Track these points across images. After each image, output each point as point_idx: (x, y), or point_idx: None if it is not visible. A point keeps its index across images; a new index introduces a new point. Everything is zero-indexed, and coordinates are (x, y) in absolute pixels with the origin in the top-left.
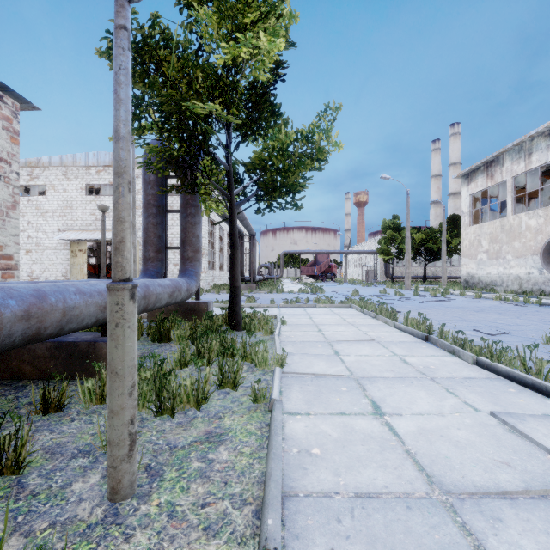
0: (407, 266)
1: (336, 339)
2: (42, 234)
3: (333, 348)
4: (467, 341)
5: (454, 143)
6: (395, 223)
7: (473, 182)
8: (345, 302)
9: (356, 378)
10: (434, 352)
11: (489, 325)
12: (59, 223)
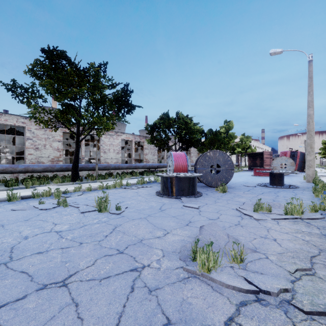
0: None
1: None
2: None
3: None
4: None
5: None
6: None
7: None
8: None
9: None
10: None
11: None
12: None
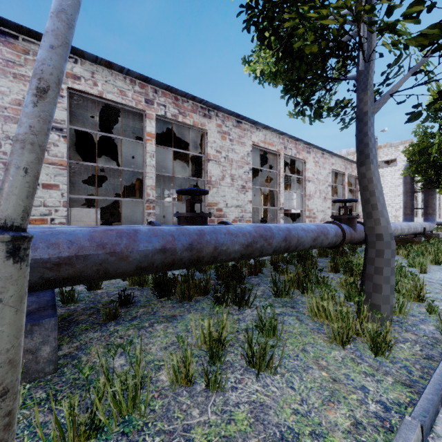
0: None
1: None
2: None
3: None
4: None
5: None
6: None
7: None
8: None
9: None
10: None
11: None
12: None
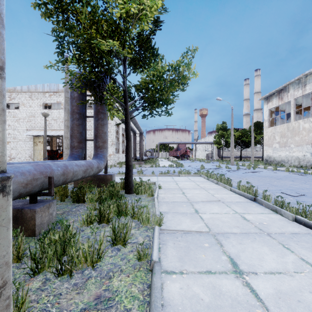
0: (232, 151)
1: (195, 200)
2: (17, 132)
3: (193, 207)
4: (285, 203)
5: (257, 81)
6: (224, 126)
7: (270, 102)
8: (197, 173)
9: (213, 234)
10: (262, 210)
11: (289, 189)
12: (27, 125)
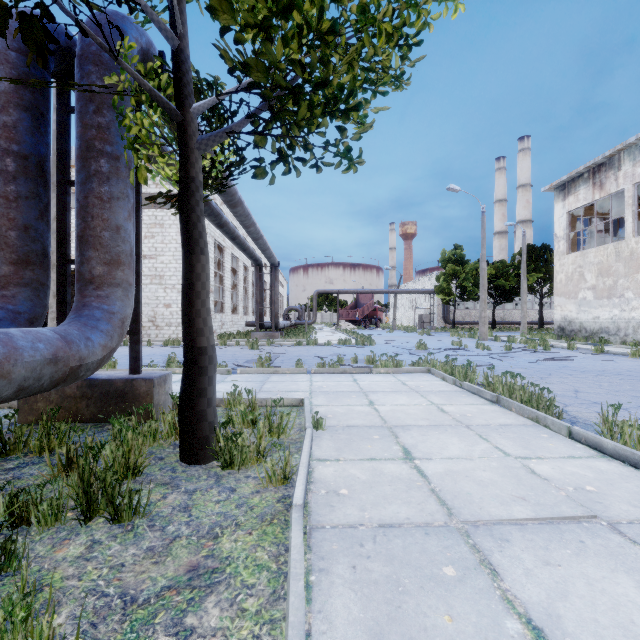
0: (483, 308)
1: (478, 512)
2: None
3: (506, 594)
4: None
5: (523, 161)
6: (458, 255)
7: (572, 195)
8: (418, 365)
9: None
10: None
11: None
12: None
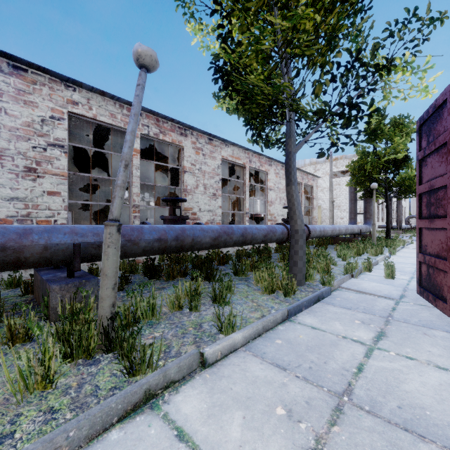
0: None
1: None
2: None
3: None
4: None
5: None
6: None
7: None
8: None
9: None
10: None
11: None
12: None
